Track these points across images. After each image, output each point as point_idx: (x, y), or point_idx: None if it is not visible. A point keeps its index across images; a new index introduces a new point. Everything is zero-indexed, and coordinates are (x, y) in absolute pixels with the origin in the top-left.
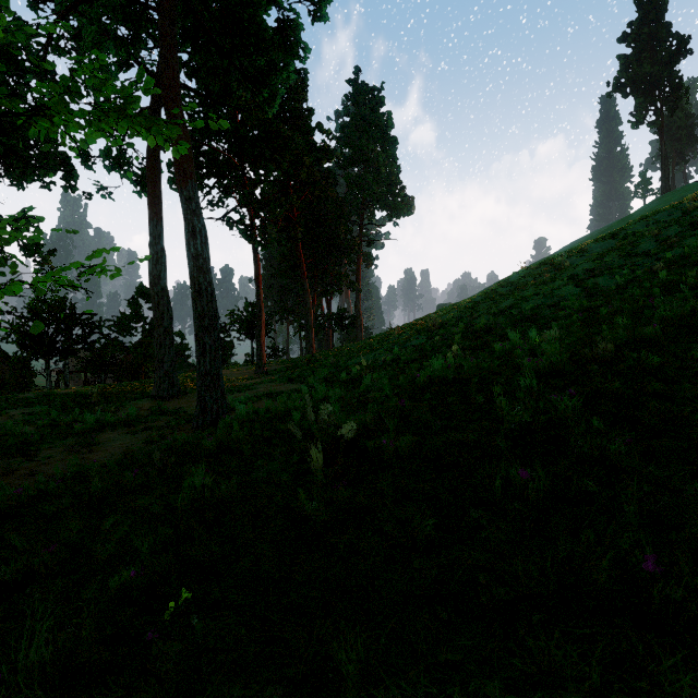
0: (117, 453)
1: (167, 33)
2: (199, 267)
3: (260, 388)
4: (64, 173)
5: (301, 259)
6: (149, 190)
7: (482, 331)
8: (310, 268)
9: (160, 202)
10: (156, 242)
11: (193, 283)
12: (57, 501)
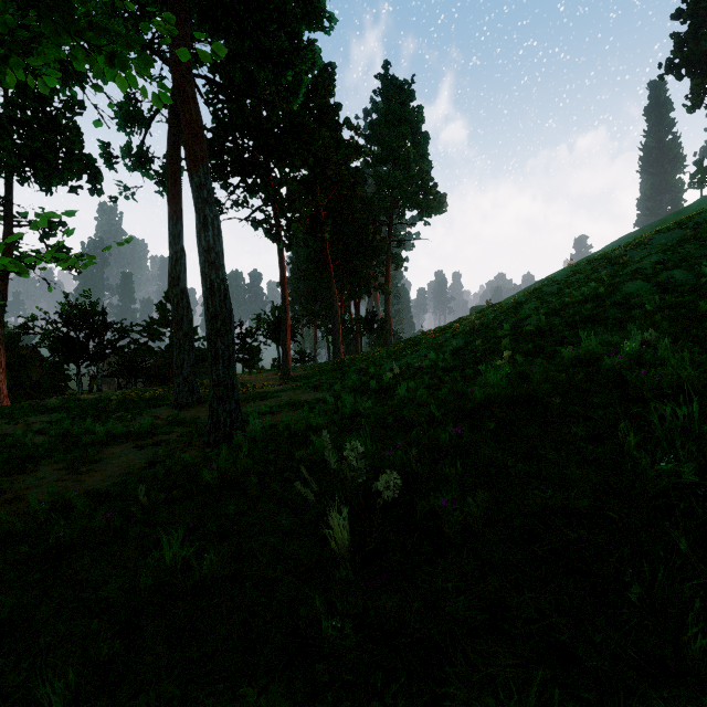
0: (114, 475)
1: (177, 2)
2: (210, 262)
3: (283, 396)
4: (90, 176)
5: (328, 260)
6: (169, 187)
7: (532, 333)
8: (337, 270)
9: (180, 199)
10: (175, 242)
11: (204, 280)
12: (17, 547)
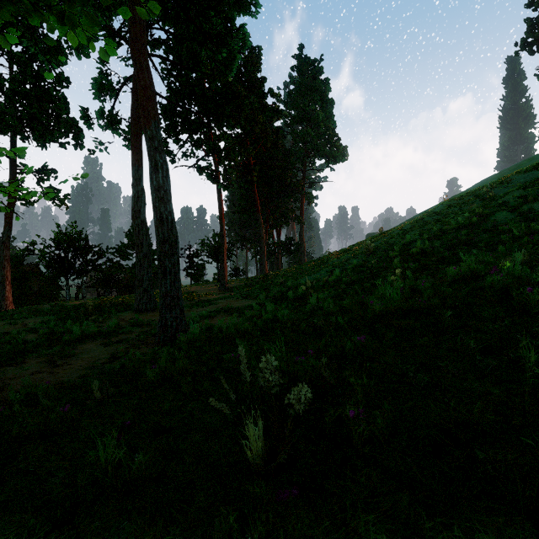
0: (81, 368)
1: None
2: (160, 198)
3: (220, 303)
4: (74, 135)
5: (256, 197)
6: (132, 141)
7: (418, 254)
8: (263, 206)
9: (141, 151)
10: (137, 183)
11: (155, 212)
12: None
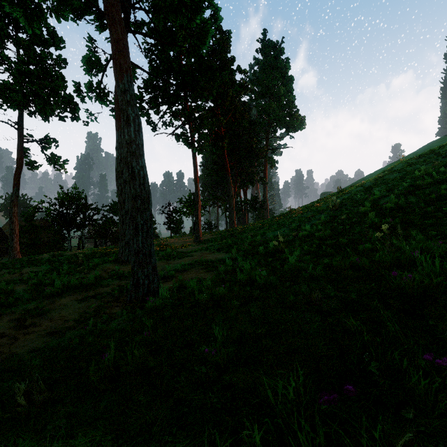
0: (43, 333)
1: None
2: (131, 152)
3: (194, 256)
4: (71, 108)
5: (226, 161)
6: (116, 109)
7: (391, 209)
8: (232, 169)
9: None
10: (120, 147)
11: (127, 167)
12: None
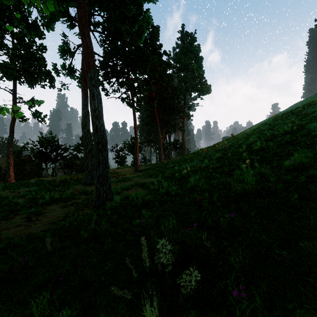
0: (45, 223)
1: None
2: (96, 116)
3: (134, 180)
4: (49, 80)
5: (156, 116)
6: (82, 82)
7: (258, 150)
8: (160, 121)
9: (87, 88)
10: (85, 108)
11: (93, 125)
12: None
